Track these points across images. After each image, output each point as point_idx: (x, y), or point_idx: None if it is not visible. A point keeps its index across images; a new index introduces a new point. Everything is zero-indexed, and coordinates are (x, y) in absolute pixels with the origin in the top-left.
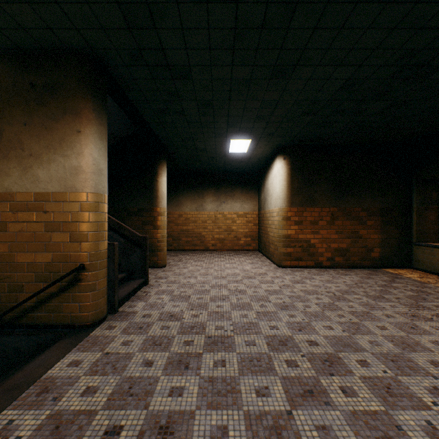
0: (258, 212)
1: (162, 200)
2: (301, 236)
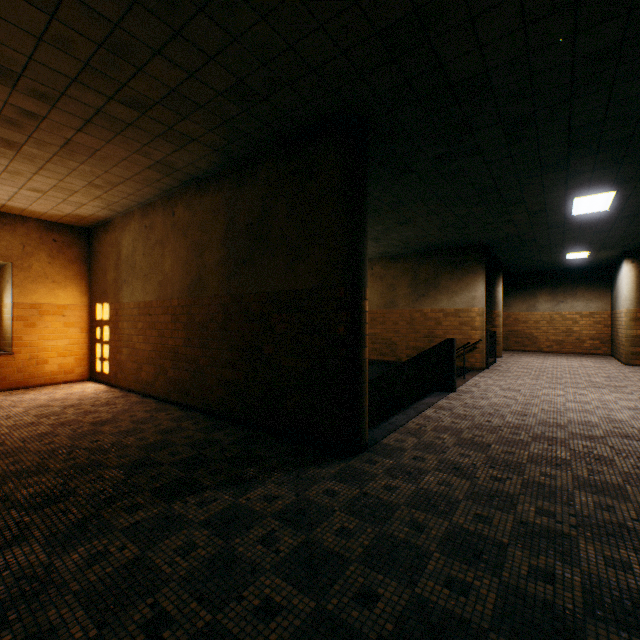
0: (609, 311)
1: (499, 305)
2: None
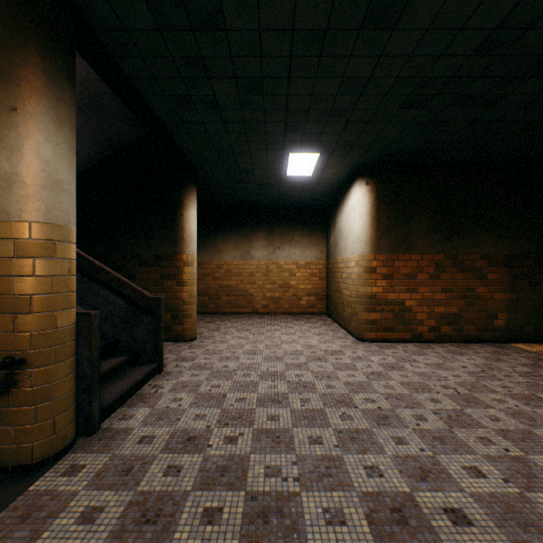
0: (325, 261)
1: (190, 244)
2: (391, 295)
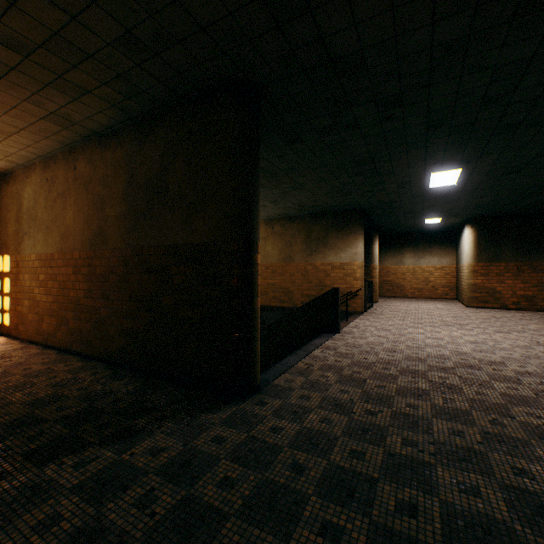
0: (455, 265)
1: (375, 260)
2: (486, 284)
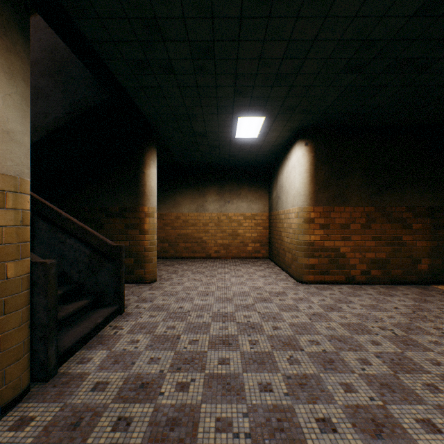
0: (268, 213)
1: (151, 197)
2: (328, 243)
